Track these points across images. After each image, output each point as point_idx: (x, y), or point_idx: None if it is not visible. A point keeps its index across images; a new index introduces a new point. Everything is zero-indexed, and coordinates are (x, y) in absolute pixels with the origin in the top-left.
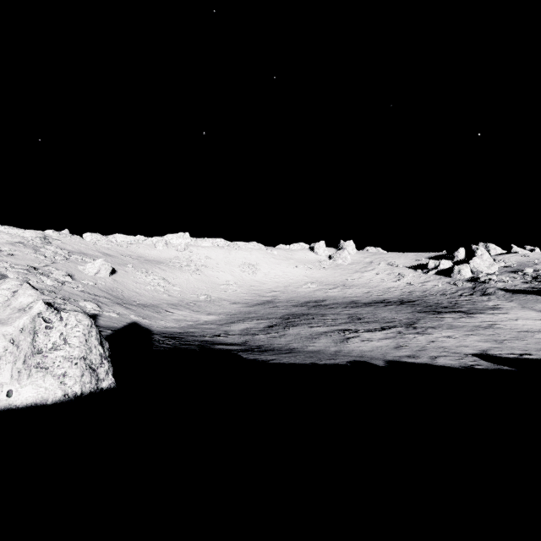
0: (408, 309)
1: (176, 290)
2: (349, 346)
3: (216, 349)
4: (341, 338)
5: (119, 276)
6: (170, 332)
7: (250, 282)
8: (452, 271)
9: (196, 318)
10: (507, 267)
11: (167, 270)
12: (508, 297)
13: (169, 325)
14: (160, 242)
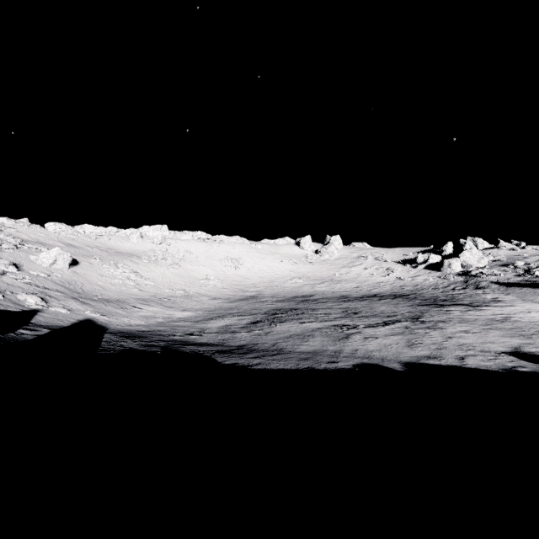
0: (407, 303)
1: (149, 284)
2: (351, 344)
3: (184, 351)
4: (340, 335)
5: (81, 268)
6: (131, 331)
7: (233, 277)
8: (442, 265)
9: (168, 314)
10: (497, 261)
11: (140, 263)
12: (503, 290)
13: (134, 322)
14: (134, 233)
